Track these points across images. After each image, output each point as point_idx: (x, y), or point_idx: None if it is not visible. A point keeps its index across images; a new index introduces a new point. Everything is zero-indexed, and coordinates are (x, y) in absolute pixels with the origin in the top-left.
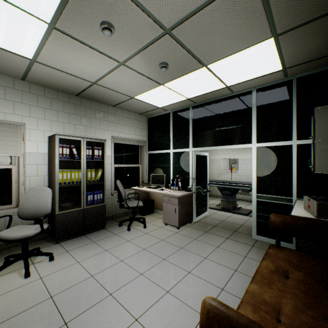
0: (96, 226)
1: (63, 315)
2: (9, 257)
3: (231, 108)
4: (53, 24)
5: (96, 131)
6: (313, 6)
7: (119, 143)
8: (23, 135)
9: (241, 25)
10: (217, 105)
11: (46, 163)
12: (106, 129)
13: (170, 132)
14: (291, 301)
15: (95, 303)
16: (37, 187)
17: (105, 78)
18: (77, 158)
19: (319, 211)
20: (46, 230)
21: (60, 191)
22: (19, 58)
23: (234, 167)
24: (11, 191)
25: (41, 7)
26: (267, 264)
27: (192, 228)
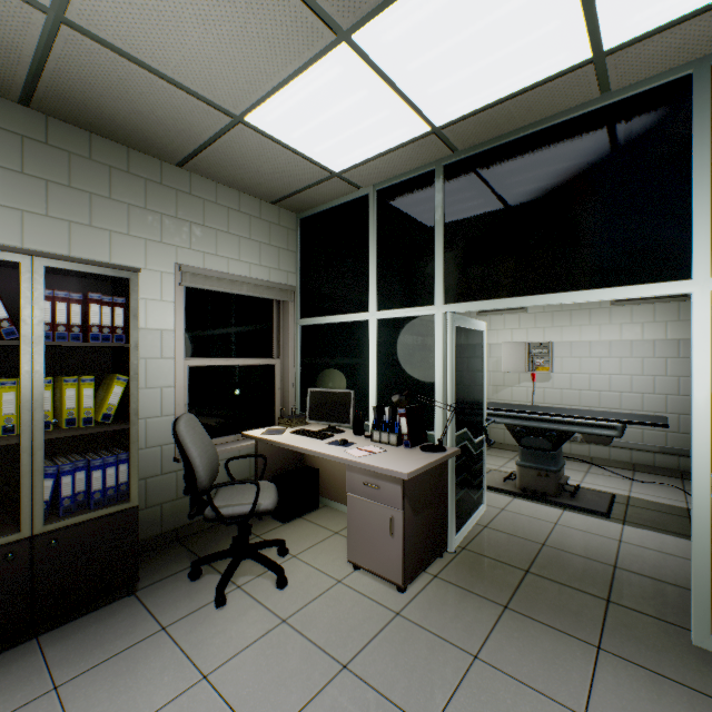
0: (92, 595)
1: None
2: None
3: (597, 154)
4: None
5: (113, 245)
6: None
7: (207, 292)
8: None
9: None
10: (536, 150)
11: None
12: (155, 241)
13: (369, 258)
14: None
15: None
16: None
17: None
18: (8, 335)
19: None
20: None
21: None
22: None
23: (541, 365)
24: None
25: None
26: None
27: (452, 585)
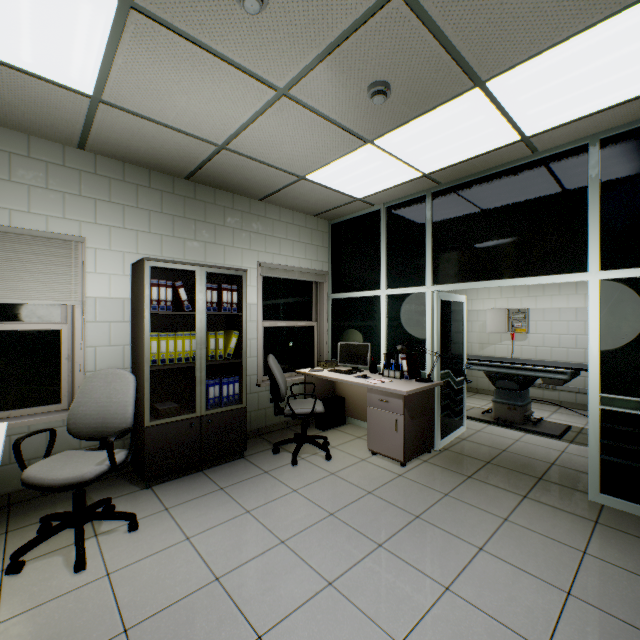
0: (225, 453)
1: None
2: (49, 519)
3: (531, 190)
4: None
5: (225, 253)
6: None
7: (273, 278)
8: (82, 261)
9: None
10: (493, 185)
11: (128, 320)
12: (246, 249)
13: (380, 253)
14: None
15: None
16: (105, 370)
17: (245, 134)
18: (187, 309)
19: None
20: (121, 466)
21: (155, 378)
22: (67, 96)
23: (519, 327)
24: (59, 376)
25: None
26: None
27: (436, 465)
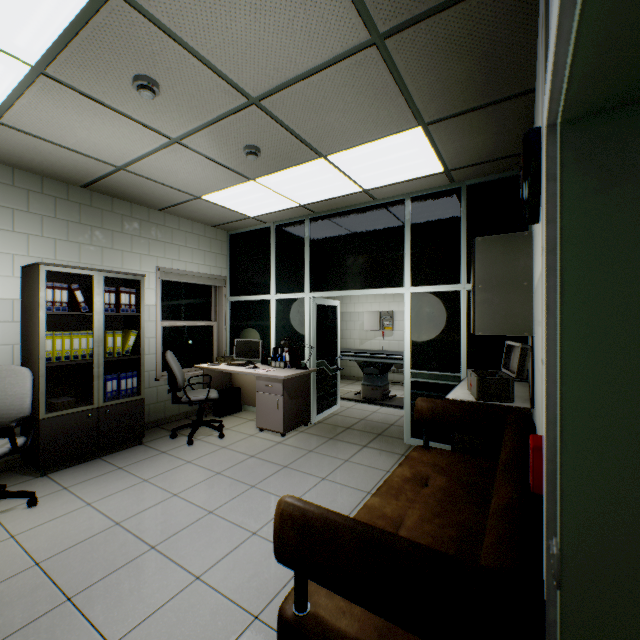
0: (124, 440)
1: (64, 587)
2: None
3: (374, 226)
4: (41, 67)
5: (124, 258)
6: (466, 94)
7: (173, 281)
8: None
9: (370, 106)
10: (350, 219)
11: (18, 320)
12: (145, 255)
13: (271, 263)
14: (419, 511)
15: (123, 563)
16: None
17: (143, 162)
18: (84, 310)
19: (480, 391)
20: (22, 448)
21: (48, 375)
22: None
23: (388, 326)
24: None
25: (20, 40)
26: (403, 470)
27: (309, 433)
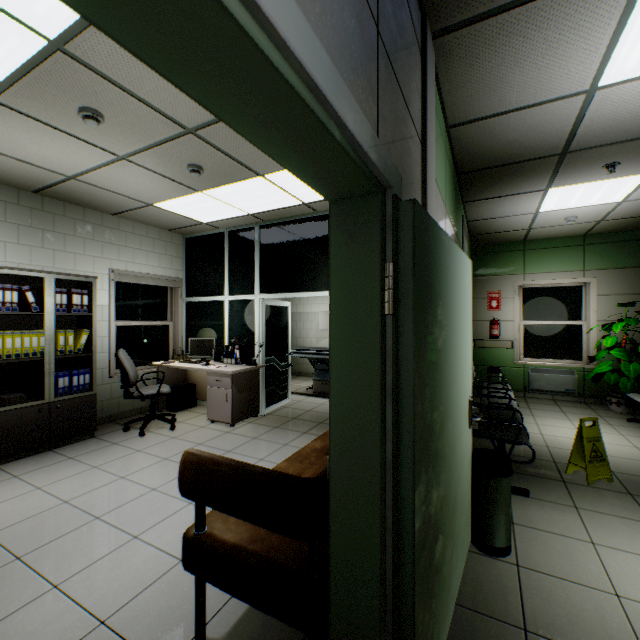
0: (76, 434)
1: (14, 550)
2: None
3: (315, 235)
4: None
5: (76, 260)
6: None
7: (127, 283)
8: None
9: None
10: (295, 228)
11: None
12: (99, 257)
13: (224, 267)
14: (315, 470)
15: (69, 530)
16: None
17: (93, 173)
18: (35, 310)
19: None
20: None
21: None
22: None
23: None
24: None
25: None
26: (315, 443)
27: (257, 424)
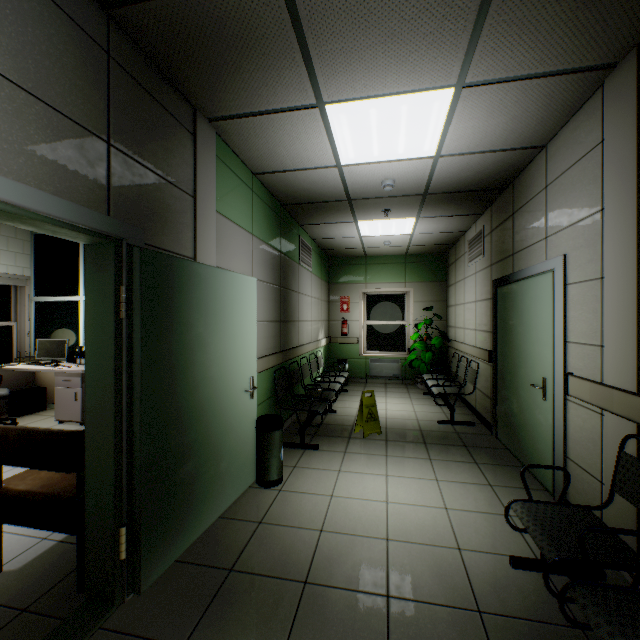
0: None
1: None
2: None
3: None
4: None
5: None
6: None
7: None
8: None
9: None
10: None
11: None
12: None
13: (80, 267)
14: None
15: None
16: None
17: None
18: None
19: None
20: None
21: None
22: None
23: None
24: None
25: None
26: None
27: None
